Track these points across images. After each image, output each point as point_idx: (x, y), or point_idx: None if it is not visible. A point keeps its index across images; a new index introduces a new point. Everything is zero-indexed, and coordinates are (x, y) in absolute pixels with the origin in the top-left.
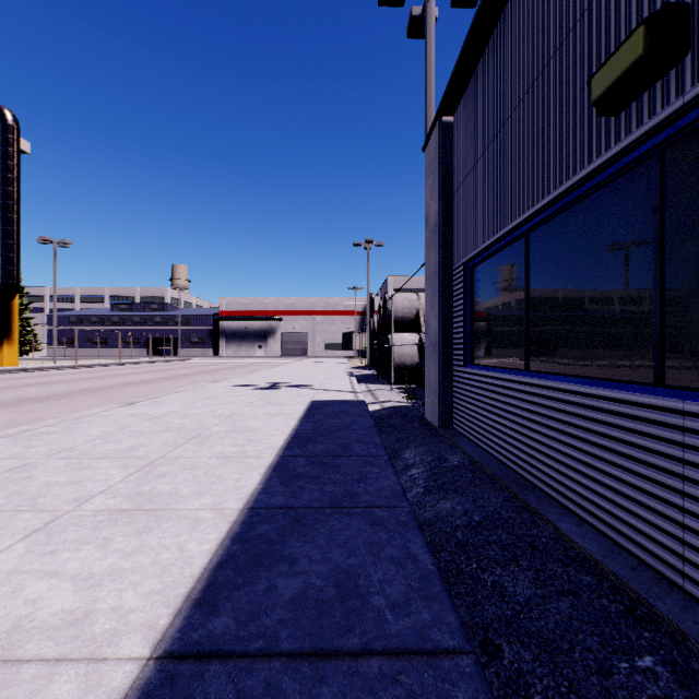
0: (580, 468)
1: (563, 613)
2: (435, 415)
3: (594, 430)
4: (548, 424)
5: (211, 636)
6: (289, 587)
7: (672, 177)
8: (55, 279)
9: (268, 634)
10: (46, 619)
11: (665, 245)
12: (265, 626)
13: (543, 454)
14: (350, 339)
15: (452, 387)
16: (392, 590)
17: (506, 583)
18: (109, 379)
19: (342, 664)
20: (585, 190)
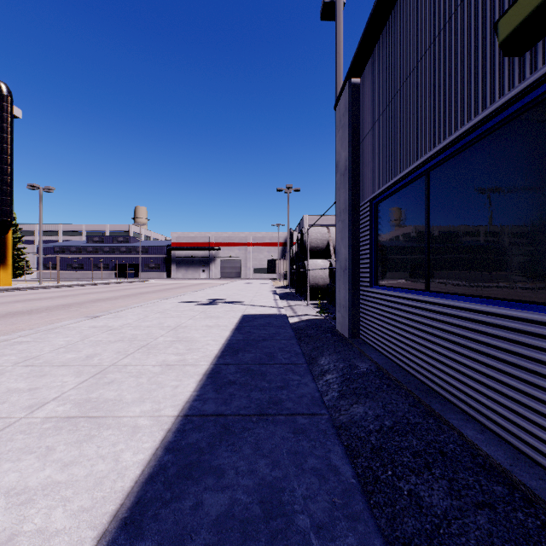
0: (482, 379)
1: (482, 528)
2: (344, 327)
3: (497, 346)
4: (450, 338)
5: None
6: (216, 503)
7: None
8: (41, 217)
9: None
10: None
11: None
12: None
13: (444, 365)
14: (273, 264)
15: (359, 304)
16: (316, 508)
17: (422, 493)
18: (82, 296)
19: None
20: (486, 129)
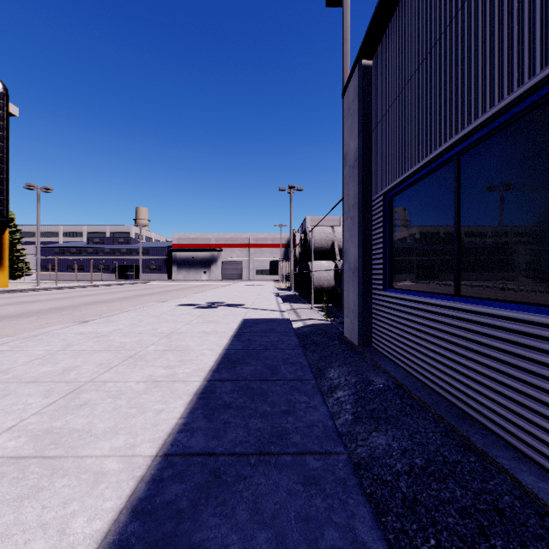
0: (541, 409)
1: None
2: (354, 334)
3: None
4: (491, 354)
5: None
6: None
7: None
8: (38, 217)
9: None
10: None
11: None
12: None
13: (484, 386)
14: (276, 266)
15: (371, 308)
16: None
17: None
18: (78, 299)
19: None
20: (546, 93)
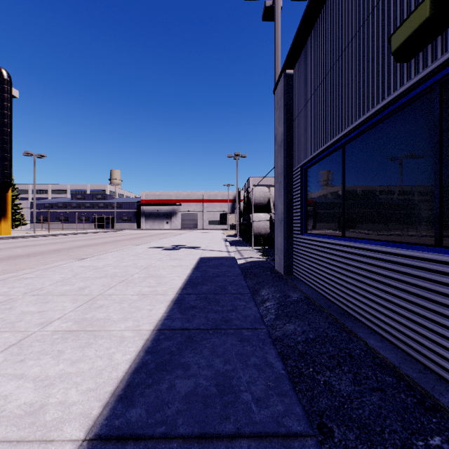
0: (382, 302)
1: (374, 404)
2: (281, 266)
3: (392, 277)
4: (359, 272)
5: (128, 423)
6: (184, 386)
7: (448, 103)
8: (34, 178)
9: (168, 421)
10: (13, 410)
11: (443, 149)
12: (167, 415)
13: (355, 293)
14: (225, 217)
15: (293, 248)
16: (256, 388)
17: (333, 382)
18: (69, 243)
19: (221, 445)
20: (385, 114)
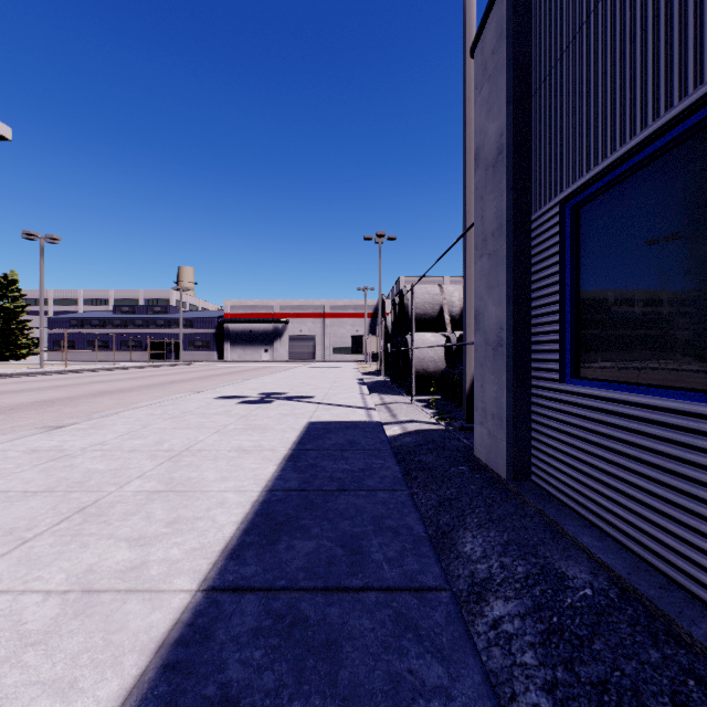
0: None
1: None
2: (497, 457)
3: None
4: None
5: None
6: None
7: None
8: (41, 277)
9: None
10: None
11: None
12: None
13: None
14: (359, 342)
15: (529, 413)
16: None
17: None
18: (85, 387)
19: None
20: None
